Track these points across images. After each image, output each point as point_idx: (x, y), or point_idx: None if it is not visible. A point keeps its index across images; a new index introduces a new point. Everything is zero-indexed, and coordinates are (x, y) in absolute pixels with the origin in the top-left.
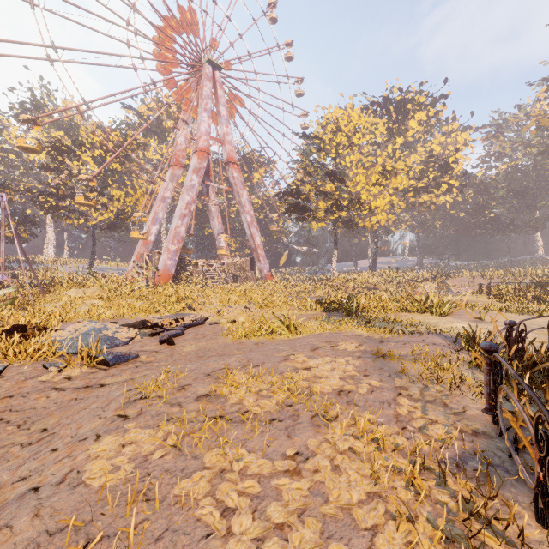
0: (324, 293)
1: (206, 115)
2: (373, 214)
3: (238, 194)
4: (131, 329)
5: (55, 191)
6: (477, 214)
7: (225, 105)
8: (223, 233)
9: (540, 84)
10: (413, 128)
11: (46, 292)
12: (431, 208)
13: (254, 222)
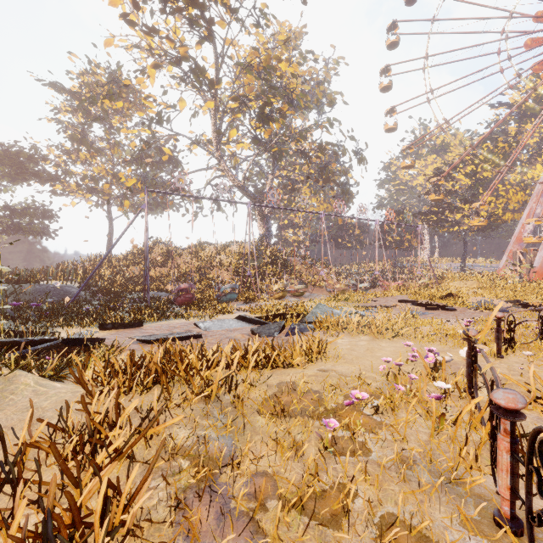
0: None
1: None
2: None
3: None
4: (508, 303)
5: (436, 210)
6: None
7: None
8: None
9: None
10: None
11: (438, 282)
12: None
13: None
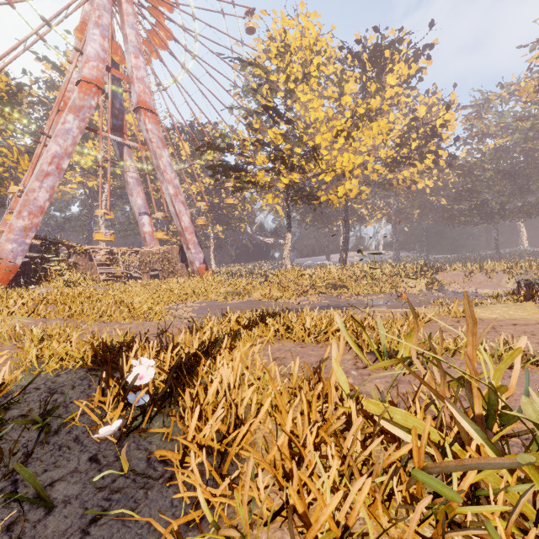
0: (263, 296)
1: (98, 32)
2: (340, 184)
3: (155, 154)
4: None
5: None
6: (461, 199)
7: (134, 27)
8: (147, 213)
9: (535, 46)
10: (392, 87)
11: None
12: (412, 188)
13: (179, 195)
